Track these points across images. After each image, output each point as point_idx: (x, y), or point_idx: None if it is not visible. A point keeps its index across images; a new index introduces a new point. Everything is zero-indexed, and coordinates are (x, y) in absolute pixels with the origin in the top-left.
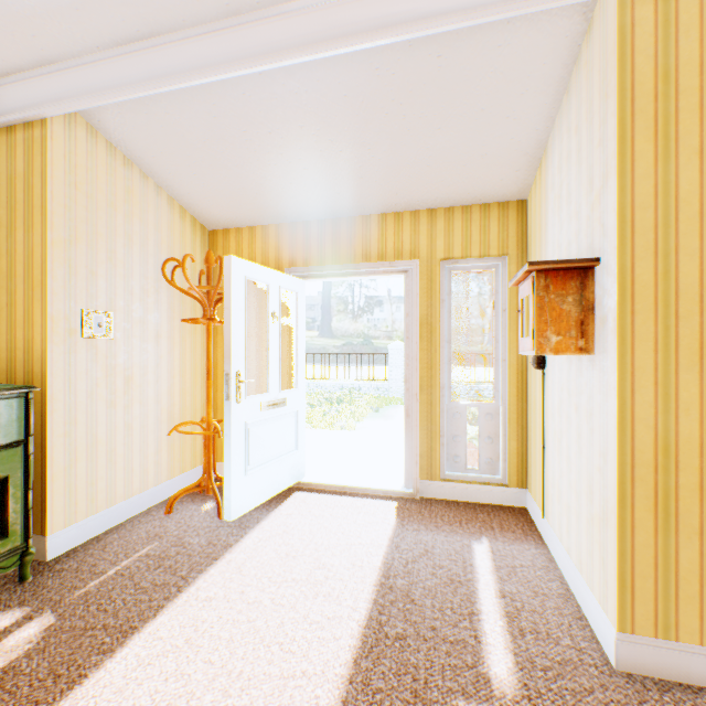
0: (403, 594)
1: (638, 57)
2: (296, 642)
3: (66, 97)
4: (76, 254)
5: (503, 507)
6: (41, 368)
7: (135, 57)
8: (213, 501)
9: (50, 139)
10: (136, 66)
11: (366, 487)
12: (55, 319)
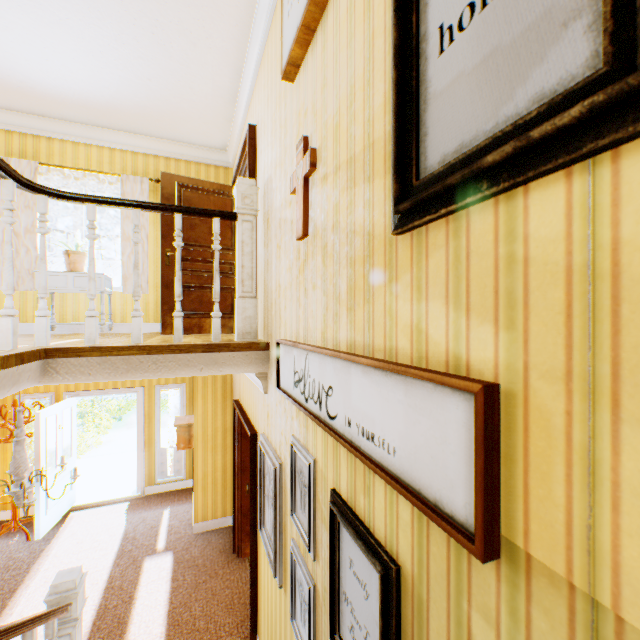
0: (133, 537)
1: (199, 378)
2: (92, 565)
3: None
4: None
5: (183, 489)
6: None
7: None
8: (17, 534)
9: None
10: None
11: (116, 498)
12: None
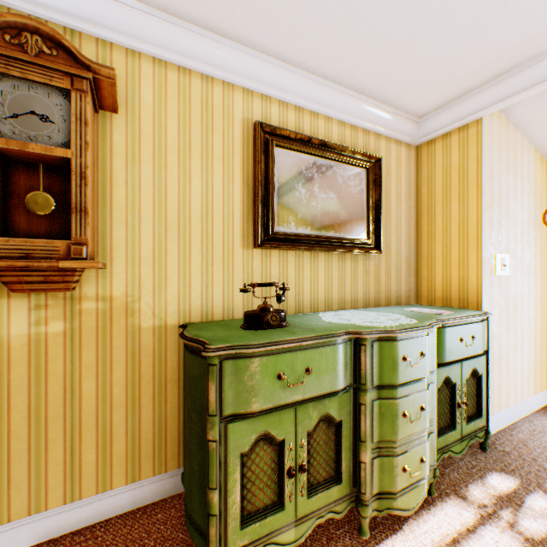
0: None
1: None
2: None
3: (509, 94)
4: (492, 212)
5: None
6: (474, 298)
7: None
8: None
9: (482, 132)
10: None
11: None
12: (484, 262)
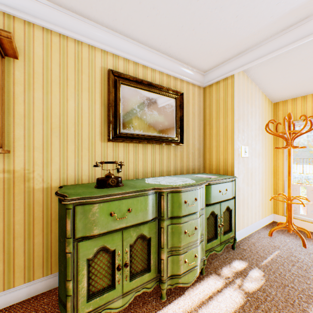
0: None
1: None
2: None
3: (245, 63)
4: (239, 124)
5: None
6: (230, 169)
7: (290, 32)
8: (289, 236)
9: (234, 82)
10: (289, 36)
11: None
12: (235, 150)
